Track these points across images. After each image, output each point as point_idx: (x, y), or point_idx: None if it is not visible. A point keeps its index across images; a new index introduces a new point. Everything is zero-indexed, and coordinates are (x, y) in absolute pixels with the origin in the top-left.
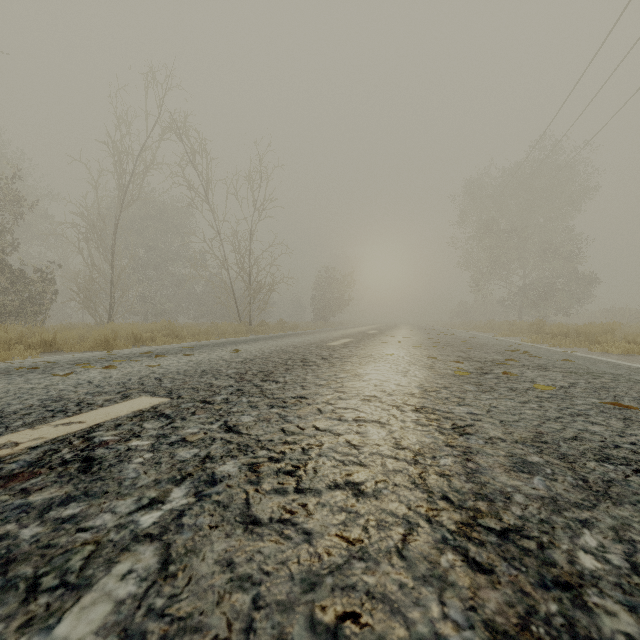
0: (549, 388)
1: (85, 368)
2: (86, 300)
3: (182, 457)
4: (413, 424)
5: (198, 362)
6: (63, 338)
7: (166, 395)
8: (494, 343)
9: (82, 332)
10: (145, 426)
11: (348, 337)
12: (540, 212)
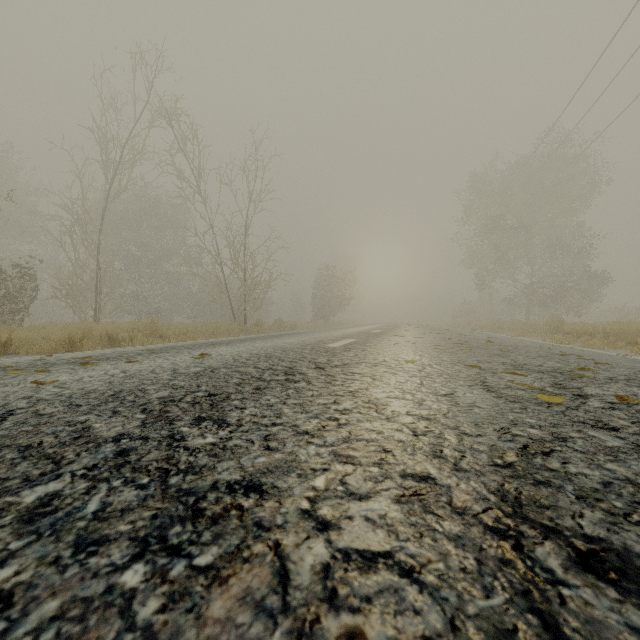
0: None
1: None
2: (70, 298)
3: None
4: None
5: (131, 374)
6: (20, 338)
7: None
8: (523, 344)
9: (53, 331)
10: None
11: (350, 337)
12: (549, 207)
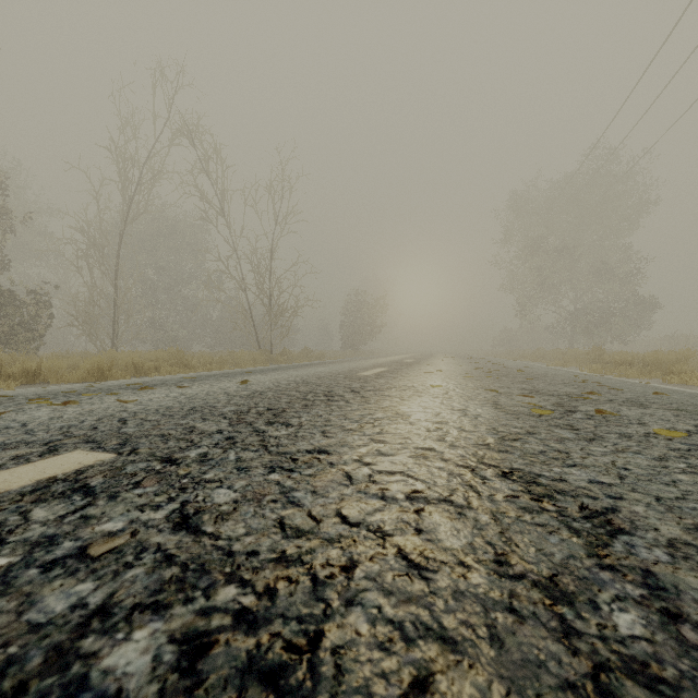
0: (678, 434)
1: (39, 404)
2: (86, 325)
3: (43, 612)
4: (512, 507)
5: (192, 396)
6: (49, 367)
7: (114, 448)
8: (554, 373)
9: (76, 361)
10: (32, 515)
11: (382, 366)
12: (594, 228)
